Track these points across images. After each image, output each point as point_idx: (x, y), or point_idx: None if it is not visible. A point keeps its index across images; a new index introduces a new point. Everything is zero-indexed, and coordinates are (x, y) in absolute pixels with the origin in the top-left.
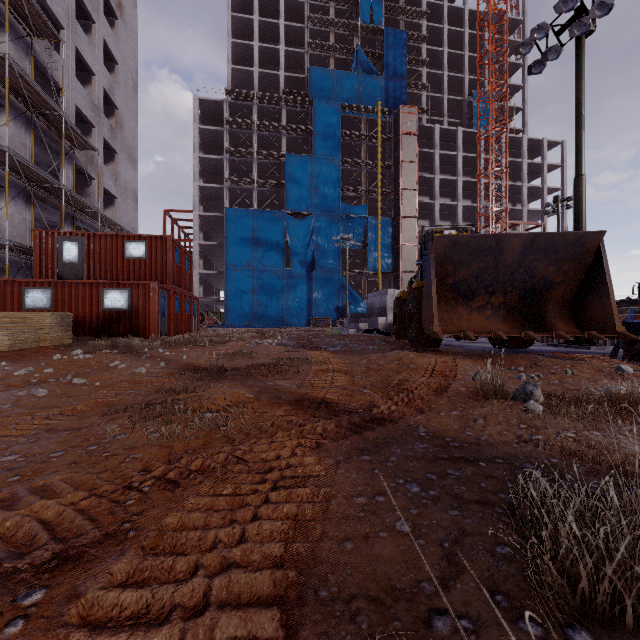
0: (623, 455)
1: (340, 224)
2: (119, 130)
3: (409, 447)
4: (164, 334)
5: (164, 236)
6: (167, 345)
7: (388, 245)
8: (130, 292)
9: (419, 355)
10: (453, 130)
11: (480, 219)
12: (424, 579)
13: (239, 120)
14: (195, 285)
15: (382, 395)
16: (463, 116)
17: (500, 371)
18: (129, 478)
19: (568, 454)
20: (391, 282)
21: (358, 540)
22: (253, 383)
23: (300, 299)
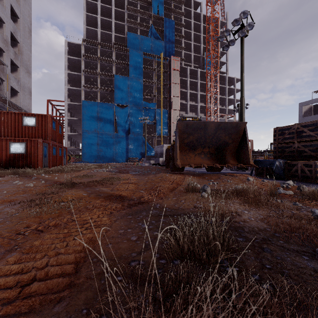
0: (225, 210)
1: (142, 111)
2: (20, 55)
3: (150, 212)
4: (46, 166)
5: (46, 114)
6: (47, 172)
7: (166, 123)
8: (26, 144)
9: (171, 175)
10: (196, 70)
11: (208, 112)
12: (134, 252)
13: (90, 55)
14: (65, 140)
15: (147, 192)
16: (200, 64)
17: (204, 181)
18: (19, 230)
19: (208, 211)
20: (167, 140)
21: (114, 244)
22: (88, 189)
23: (122, 148)
